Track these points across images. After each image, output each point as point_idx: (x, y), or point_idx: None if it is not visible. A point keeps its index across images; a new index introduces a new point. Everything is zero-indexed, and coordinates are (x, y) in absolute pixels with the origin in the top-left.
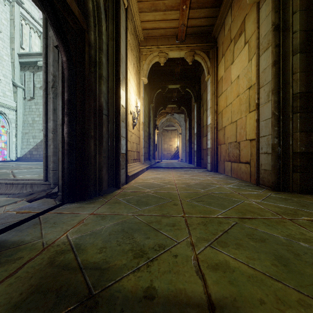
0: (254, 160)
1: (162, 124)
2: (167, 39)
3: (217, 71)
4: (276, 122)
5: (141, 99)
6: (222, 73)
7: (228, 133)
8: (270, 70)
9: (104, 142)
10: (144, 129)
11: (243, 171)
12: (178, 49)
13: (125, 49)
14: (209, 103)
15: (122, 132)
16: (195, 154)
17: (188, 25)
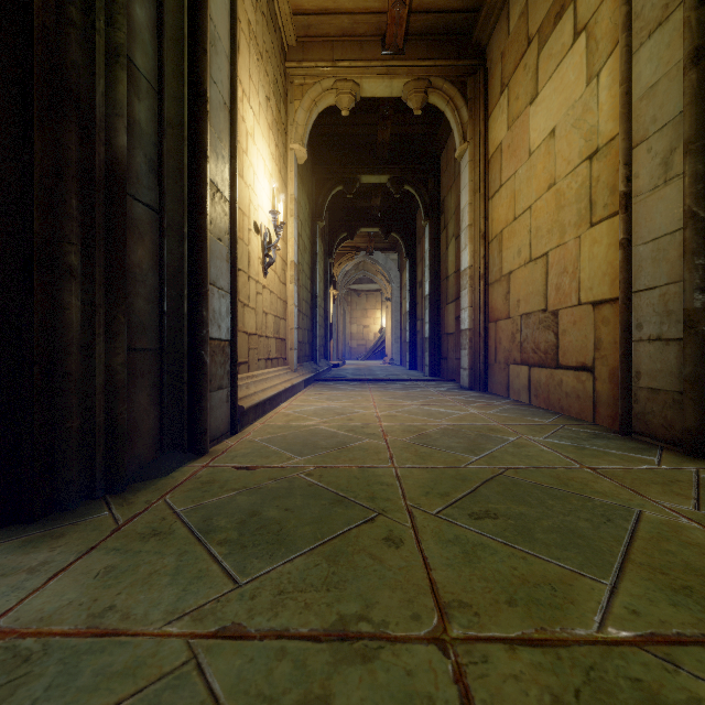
0: (607, 360)
1: (345, 277)
2: (359, 46)
3: (486, 132)
4: (700, 243)
5: (290, 201)
6: (501, 133)
7: (520, 290)
8: (675, 83)
9: (140, 299)
10: (299, 281)
11: (570, 391)
12: (387, 72)
13: (231, 20)
14: (464, 216)
15: (219, 274)
16: (426, 347)
17: (413, 5)
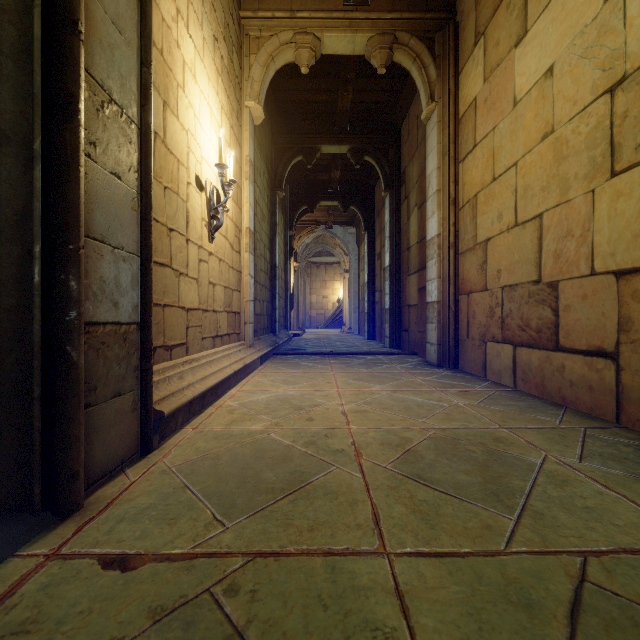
0: None
1: (305, 250)
2: None
3: (456, 90)
4: None
5: (245, 163)
6: (475, 88)
7: (502, 259)
8: None
9: None
10: (257, 251)
11: (578, 380)
12: (350, 25)
13: None
14: (431, 182)
15: (115, 226)
16: (386, 318)
17: None
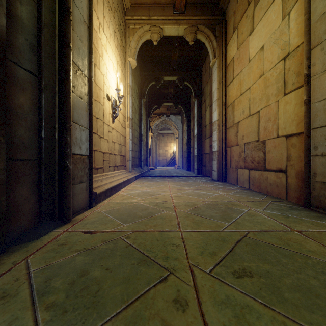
0: (294, 166)
1: (156, 127)
2: (162, 9)
3: (226, 52)
4: None
5: (128, 86)
6: (233, 52)
7: (244, 130)
8: None
9: (21, 128)
10: (133, 127)
11: (272, 183)
12: (176, 22)
13: None
14: (214, 95)
15: (80, 117)
16: (195, 160)
17: None
